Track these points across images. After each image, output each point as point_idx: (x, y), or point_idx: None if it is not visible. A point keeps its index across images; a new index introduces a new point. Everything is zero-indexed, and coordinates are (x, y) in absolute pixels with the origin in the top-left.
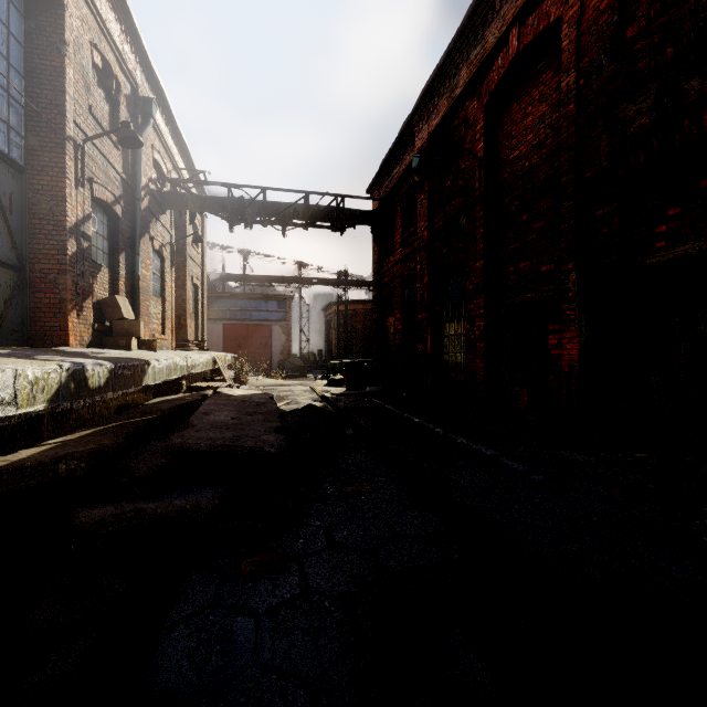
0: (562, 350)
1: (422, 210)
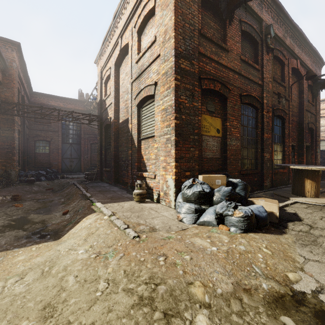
0: (304, 160)
1: (268, 67)
